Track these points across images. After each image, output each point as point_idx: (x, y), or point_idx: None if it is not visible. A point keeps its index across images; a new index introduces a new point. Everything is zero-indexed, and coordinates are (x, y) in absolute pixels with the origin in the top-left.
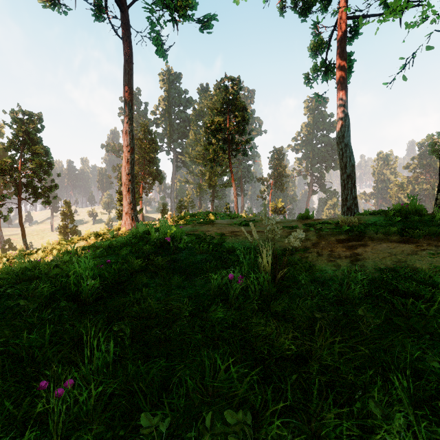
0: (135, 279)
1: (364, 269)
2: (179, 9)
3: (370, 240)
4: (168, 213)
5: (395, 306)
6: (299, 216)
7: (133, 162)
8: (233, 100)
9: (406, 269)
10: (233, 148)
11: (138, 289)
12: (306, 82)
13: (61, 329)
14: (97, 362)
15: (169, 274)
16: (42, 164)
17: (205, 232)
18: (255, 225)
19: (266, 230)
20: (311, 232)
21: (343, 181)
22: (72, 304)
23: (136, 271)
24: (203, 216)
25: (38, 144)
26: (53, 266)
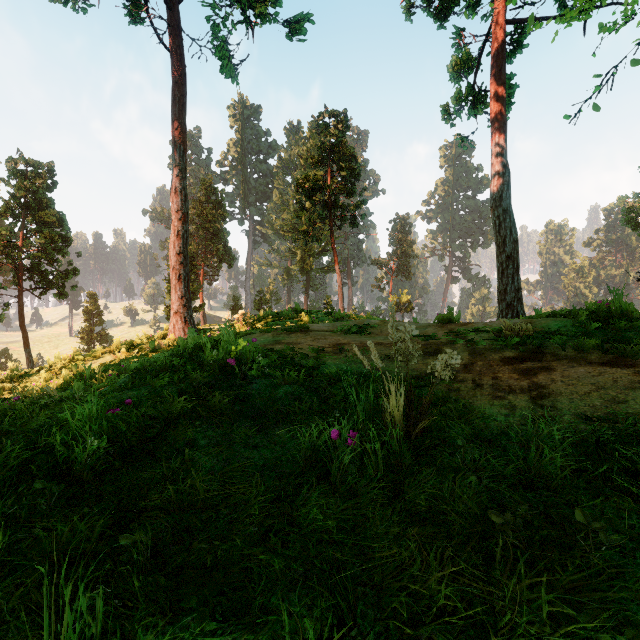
0: (173, 432)
1: (558, 414)
2: (256, 5)
3: (555, 359)
4: (240, 312)
5: (635, 499)
6: (438, 318)
7: (187, 236)
8: (337, 145)
9: (635, 419)
10: (336, 216)
11: (177, 449)
12: (444, 118)
13: (28, 537)
14: (67, 635)
15: (232, 421)
16: (55, 238)
17: (294, 345)
18: (371, 333)
19: (394, 351)
20: (460, 344)
21: (500, 264)
22: (59, 480)
23: (176, 416)
24: (292, 316)
25: (48, 208)
26: (40, 407)
